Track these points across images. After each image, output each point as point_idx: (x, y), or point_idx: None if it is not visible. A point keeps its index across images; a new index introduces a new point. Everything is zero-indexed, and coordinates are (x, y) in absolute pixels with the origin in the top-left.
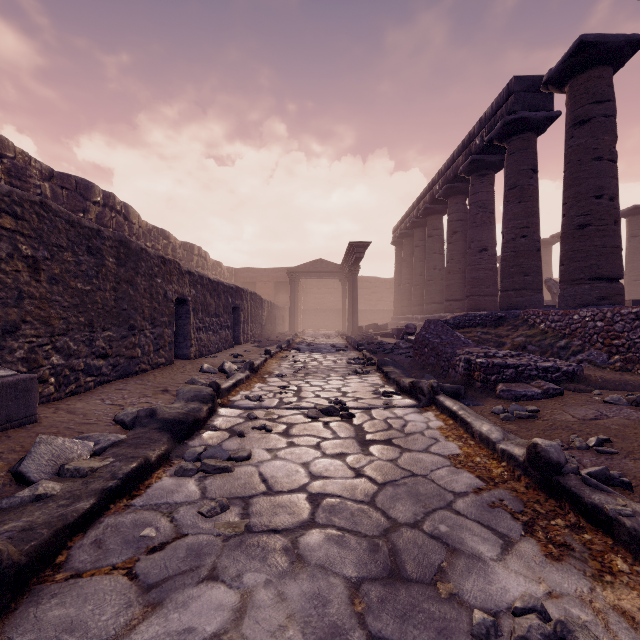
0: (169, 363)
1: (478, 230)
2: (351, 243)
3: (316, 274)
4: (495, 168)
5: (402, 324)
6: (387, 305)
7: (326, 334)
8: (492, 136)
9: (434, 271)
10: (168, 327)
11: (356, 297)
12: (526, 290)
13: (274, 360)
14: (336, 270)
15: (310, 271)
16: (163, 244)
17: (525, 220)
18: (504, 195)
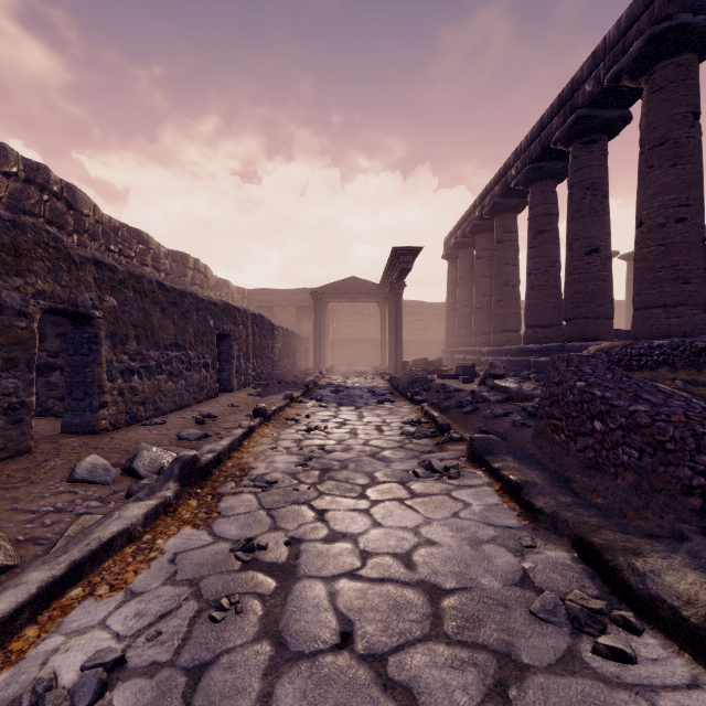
0: (10, 454)
1: (585, 222)
2: (395, 249)
3: (348, 296)
4: (610, 130)
5: (459, 359)
6: (434, 335)
7: (361, 371)
8: (621, 67)
9: (506, 288)
10: (4, 372)
11: (400, 323)
12: (685, 306)
13: (270, 427)
14: (373, 291)
15: (340, 292)
16: (138, 250)
17: (683, 193)
18: (642, 158)
